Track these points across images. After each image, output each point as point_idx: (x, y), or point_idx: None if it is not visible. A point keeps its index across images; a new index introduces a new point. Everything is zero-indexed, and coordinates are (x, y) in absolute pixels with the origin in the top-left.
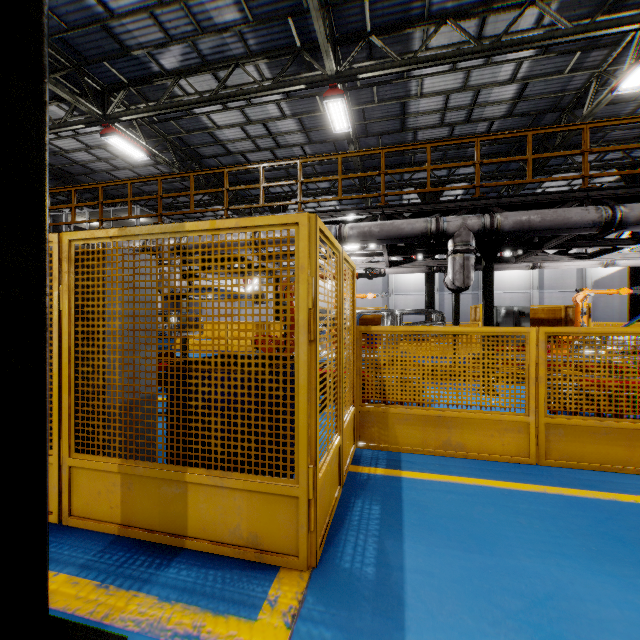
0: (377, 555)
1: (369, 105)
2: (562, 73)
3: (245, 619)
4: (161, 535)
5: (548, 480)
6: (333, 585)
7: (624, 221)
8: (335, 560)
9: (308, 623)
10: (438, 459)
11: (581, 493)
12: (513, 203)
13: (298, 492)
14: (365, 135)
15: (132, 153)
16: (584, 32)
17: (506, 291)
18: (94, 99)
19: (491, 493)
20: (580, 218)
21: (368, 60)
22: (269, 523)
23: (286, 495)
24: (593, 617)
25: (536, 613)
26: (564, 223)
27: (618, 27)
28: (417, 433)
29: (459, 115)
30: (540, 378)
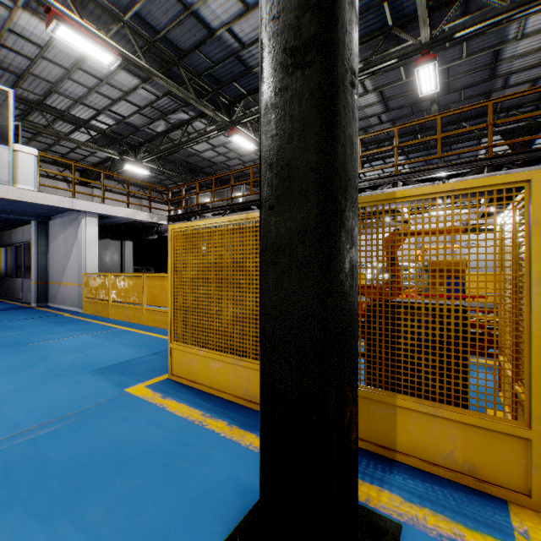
0: None
1: (455, 62)
2: None
3: None
4: (371, 445)
5: None
6: None
7: None
8: None
9: None
10: None
11: None
12: None
13: (529, 435)
14: (446, 92)
15: (246, 146)
16: None
17: None
18: (225, 111)
19: None
20: None
21: (461, 18)
22: (489, 457)
23: (510, 435)
24: None
25: None
26: None
27: None
28: None
29: None
30: None
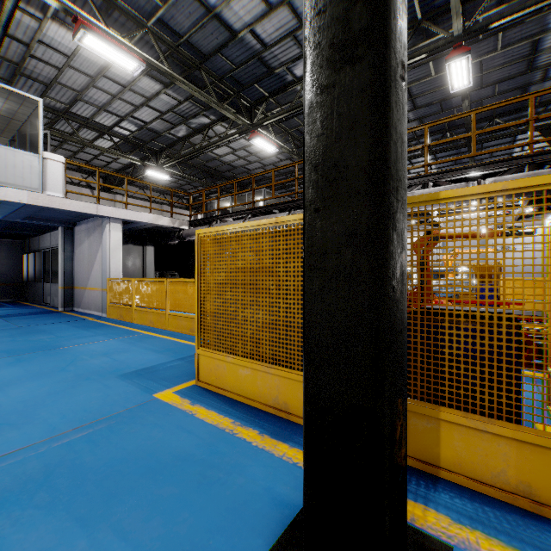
0: None
1: (489, 55)
2: None
3: None
4: (412, 459)
5: None
6: None
7: None
8: None
9: None
10: None
11: None
12: None
13: None
14: (478, 87)
15: (267, 149)
16: None
17: None
18: (246, 114)
19: None
20: None
21: (497, 8)
22: (546, 478)
23: None
24: None
25: None
26: None
27: None
28: None
29: None
30: None
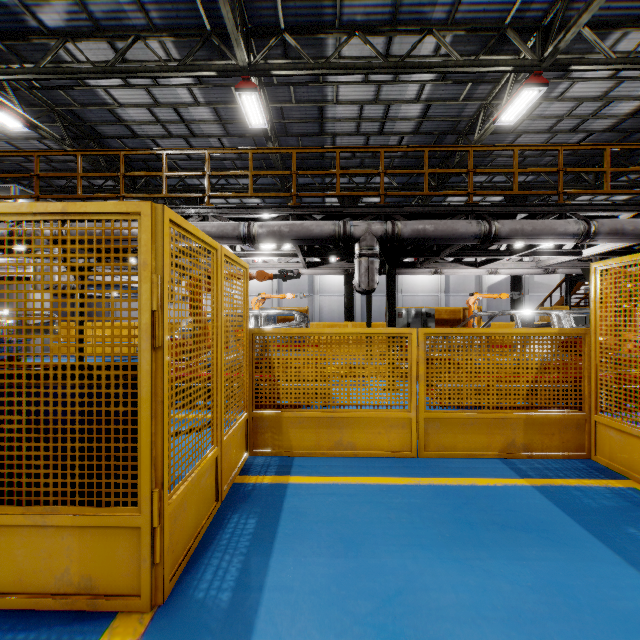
0: (238, 576)
1: (287, 104)
2: (458, 100)
3: None
4: None
5: (424, 471)
6: (177, 622)
7: (499, 235)
8: (189, 591)
9: None
10: (329, 460)
11: (449, 481)
12: (412, 212)
13: (140, 521)
14: (285, 134)
15: (4, 121)
16: (471, 66)
17: (419, 294)
18: None
19: (371, 491)
20: (465, 230)
21: (283, 58)
22: (106, 561)
23: (127, 526)
24: (433, 606)
25: (383, 613)
26: (453, 234)
27: (497, 66)
28: (311, 436)
29: (373, 126)
30: (420, 376)
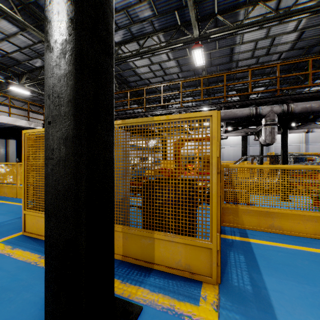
0: (250, 280)
1: (213, 50)
2: None
3: (194, 305)
4: (142, 262)
5: None
6: (232, 293)
7: None
8: (229, 281)
9: (225, 310)
10: (267, 234)
11: None
12: (299, 97)
13: (212, 246)
14: (210, 66)
15: None
16: None
17: None
18: None
19: (303, 253)
20: None
21: (214, 28)
22: (196, 260)
23: (205, 247)
24: None
25: None
26: None
27: None
28: (254, 220)
29: (262, 51)
30: None
